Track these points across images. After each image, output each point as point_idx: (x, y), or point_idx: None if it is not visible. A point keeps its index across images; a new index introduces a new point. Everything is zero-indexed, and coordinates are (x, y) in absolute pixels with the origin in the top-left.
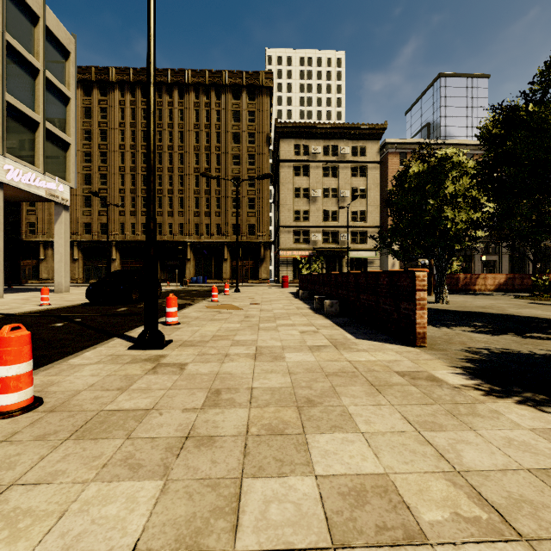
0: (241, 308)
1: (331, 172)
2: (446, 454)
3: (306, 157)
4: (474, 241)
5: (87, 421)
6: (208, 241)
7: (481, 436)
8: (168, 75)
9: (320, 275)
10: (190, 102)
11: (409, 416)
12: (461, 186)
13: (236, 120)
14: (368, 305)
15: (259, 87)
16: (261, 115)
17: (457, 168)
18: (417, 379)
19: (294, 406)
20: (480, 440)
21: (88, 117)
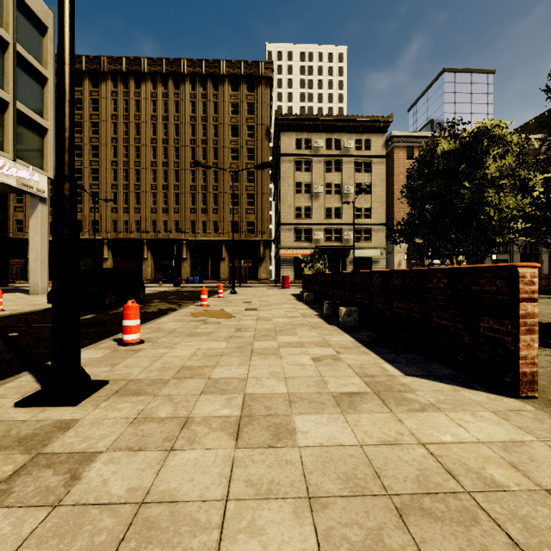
0: (233, 316)
1: (334, 167)
2: None
3: (307, 151)
4: (518, 233)
5: None
6: (205, 239)
7: None
8: (162, 64)
9: (329, 274)
10: (186, 94)
11: None
12: (504, 165)
13: (234, 113)
14: (406, 316)
15: (258, 77)
16: (260, 107)
17: (500, 143)
18: None
19: None
20: None
21: (78, 109)
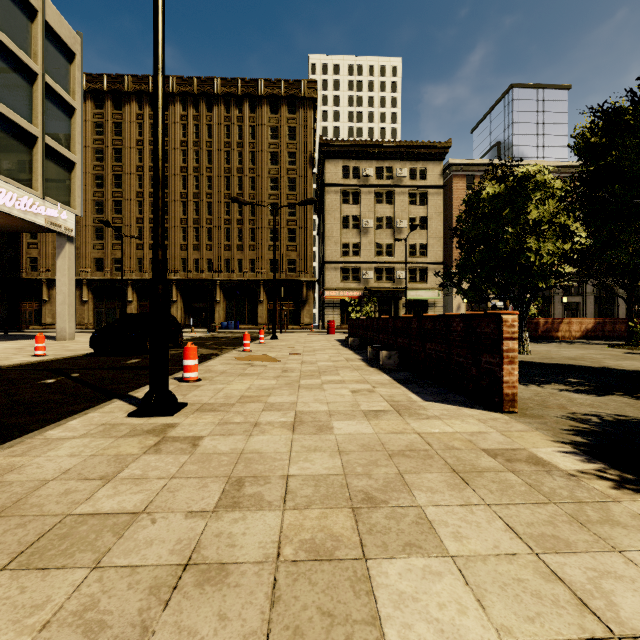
0: (278, 360)
1: (386, 199)
2: (590, 600)
3: (355, 181)
4: (562, 278)
5: (42, 534)
6: (241, 279)
7: (634, 564)
8: (193, 84)
9: (374, 319)
10: (220, 116)
11: (516, 525)
12: (546, 211)
13: (273, 138)
14: (436, 356)
15: (301, 98)
16: (303, 132)
17: (542, 189)
18: (515, 461)
19: (348, 508)
20: (635, 571)
21: (99, 134)
